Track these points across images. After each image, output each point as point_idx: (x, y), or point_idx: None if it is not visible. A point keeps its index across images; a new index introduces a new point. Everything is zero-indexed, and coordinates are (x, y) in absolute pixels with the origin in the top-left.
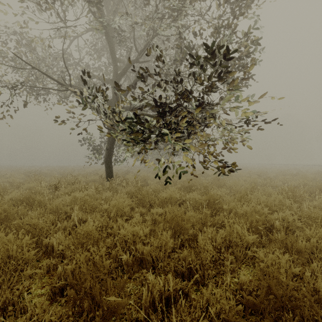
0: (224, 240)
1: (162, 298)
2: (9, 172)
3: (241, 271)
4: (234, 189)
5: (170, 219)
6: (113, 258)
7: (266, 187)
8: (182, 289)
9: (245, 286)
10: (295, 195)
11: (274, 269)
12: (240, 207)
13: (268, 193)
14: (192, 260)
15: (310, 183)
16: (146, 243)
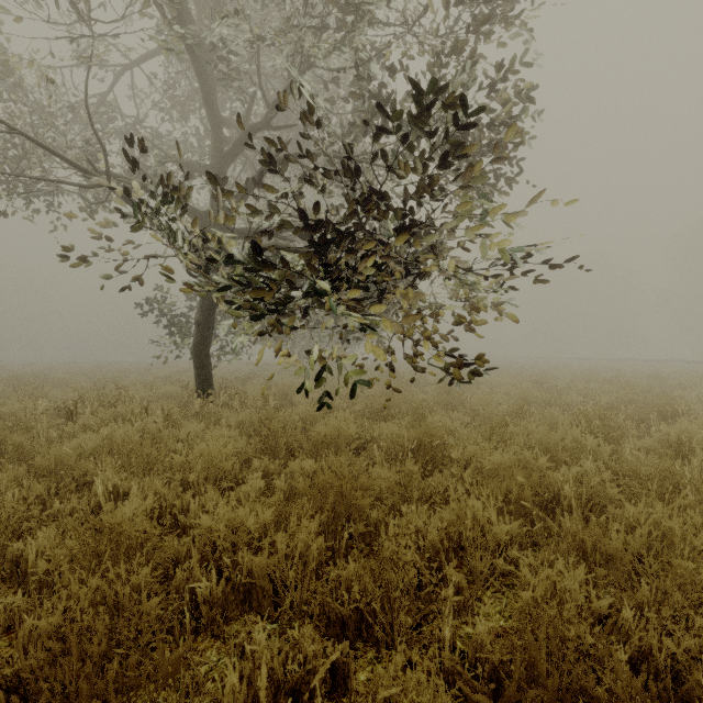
0: (446, 534)
1: (280, 692)
2: None
3: (482, 608)
4: (481, 413)
5: (325, 487)
6: (180, 587)
7: (551, 408)
8: (336, 662)
9: (484, 648)
10: (607, 427)
11: (551, 610)
12: (488, 454)
13: (552, 423)
14: (367, 588)
15: (640, 398)
16: (264, 546)
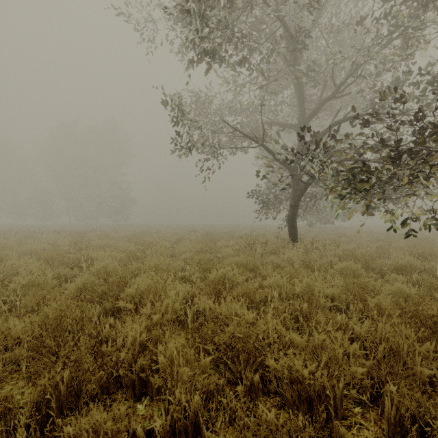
0: None
1: None
2: (172, 231)
3: None
4: None
5: None
6: None
7: None
8: None
9: None
10: None
11: None
12: None
13: None
14: None
15: None
16: None
